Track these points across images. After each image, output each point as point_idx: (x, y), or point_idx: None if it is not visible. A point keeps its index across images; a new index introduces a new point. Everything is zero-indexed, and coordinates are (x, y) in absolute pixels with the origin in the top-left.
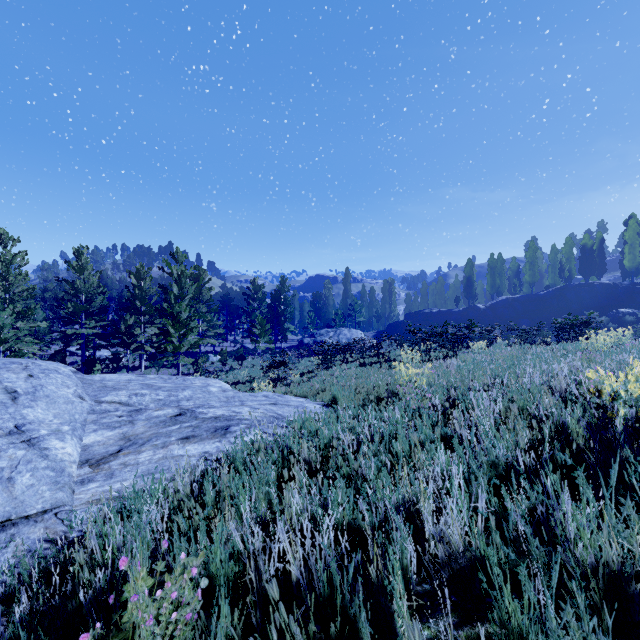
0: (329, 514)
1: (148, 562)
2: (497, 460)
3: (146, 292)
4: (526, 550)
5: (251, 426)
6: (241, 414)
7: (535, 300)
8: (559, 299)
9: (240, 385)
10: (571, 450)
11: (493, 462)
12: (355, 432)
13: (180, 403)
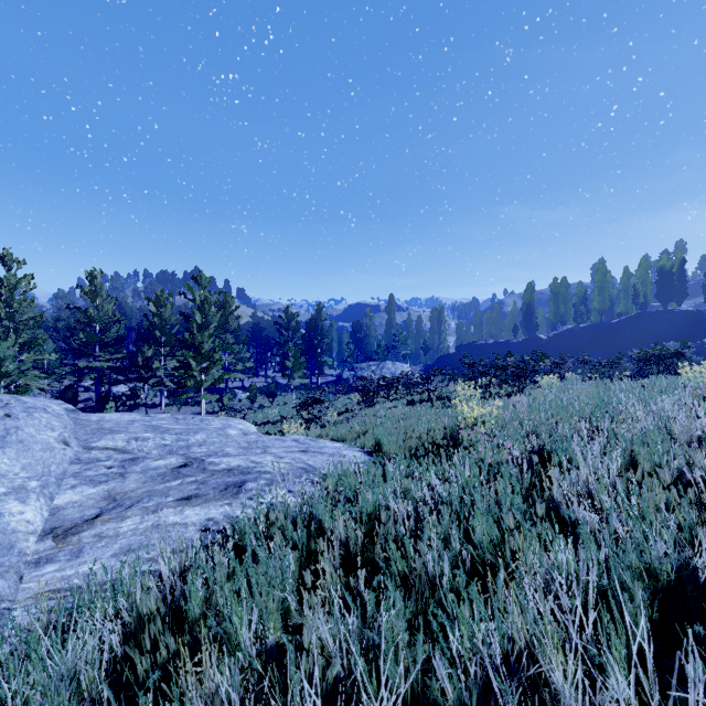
0: (378, 655)
1: None
2: (657, 564)
3: (166, 321)
4: None
5: (272, 482)
6: (262, 465)
7: (605, 330)
8: (633, 328)
9: (270, 425)
10: None
11: (650, 567)
12: (411, 498)
13: (190, 449)
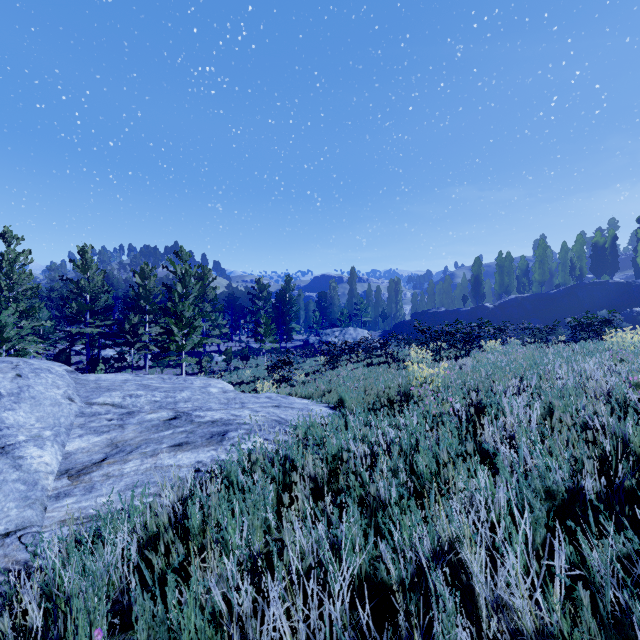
0: (340, 554)
1: (114, 609)
2: (554, 486)
3: (150, 291)
4: (632, 635)
5: (251, 432)
6: (241, 418)
7: (545, 299)
8: (570, 298)
9: (244, 385)
10: (634, 469)
11: (549, 488)
12: (368, 442)
13: (177, 405)
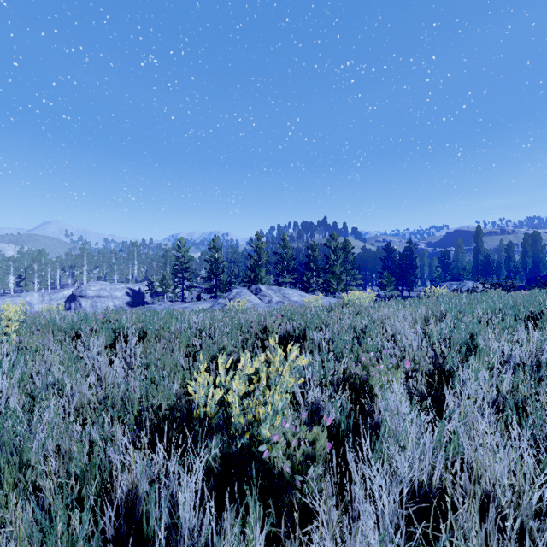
0: None
1: None
2: None
3: (316, 258)
4: None
5: None
6: None
7: None
8: None
9: None
10: None
11: None
12: None
13: None
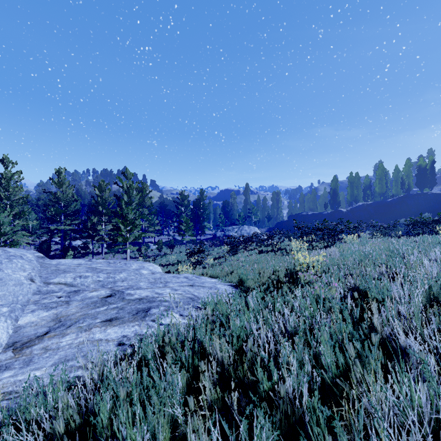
0: None
1: None
2: None
3: (106, 200)
4: None
5: (169, 308)
6: (162, 295)
7: (383, 205)
8: (401, 205)
9: (170, 266)
10: None
11: None
12: (268, 325)
13: (116, 284)
